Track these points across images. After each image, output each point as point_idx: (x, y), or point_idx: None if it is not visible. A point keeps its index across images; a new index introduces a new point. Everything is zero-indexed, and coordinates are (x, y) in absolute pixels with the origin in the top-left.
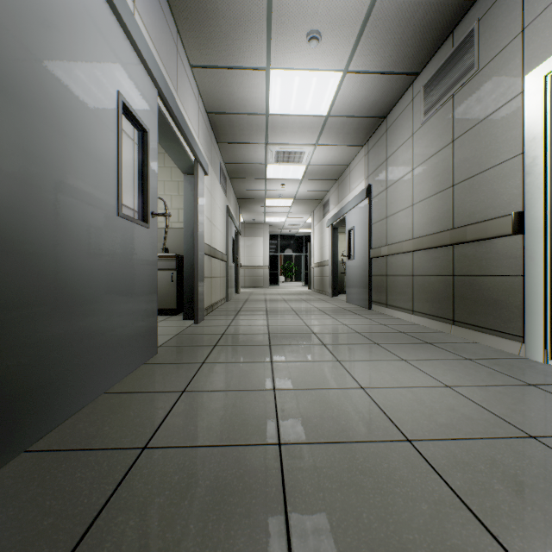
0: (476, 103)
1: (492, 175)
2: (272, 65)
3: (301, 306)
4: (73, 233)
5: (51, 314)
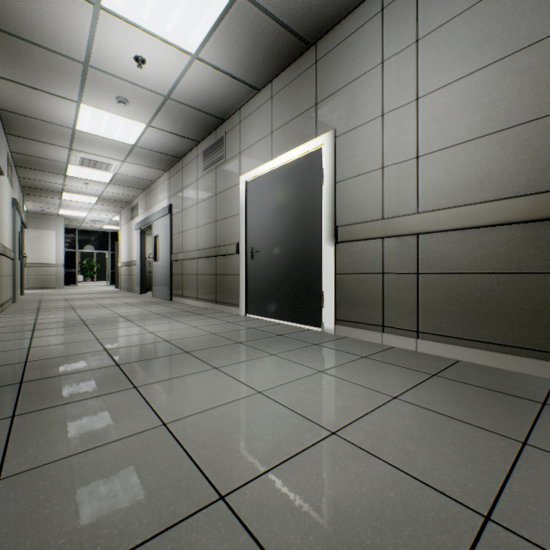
0: (225, 178)
1: (231, 221)
2: (83, 102)
3: (109, 302)
4: None
5: None
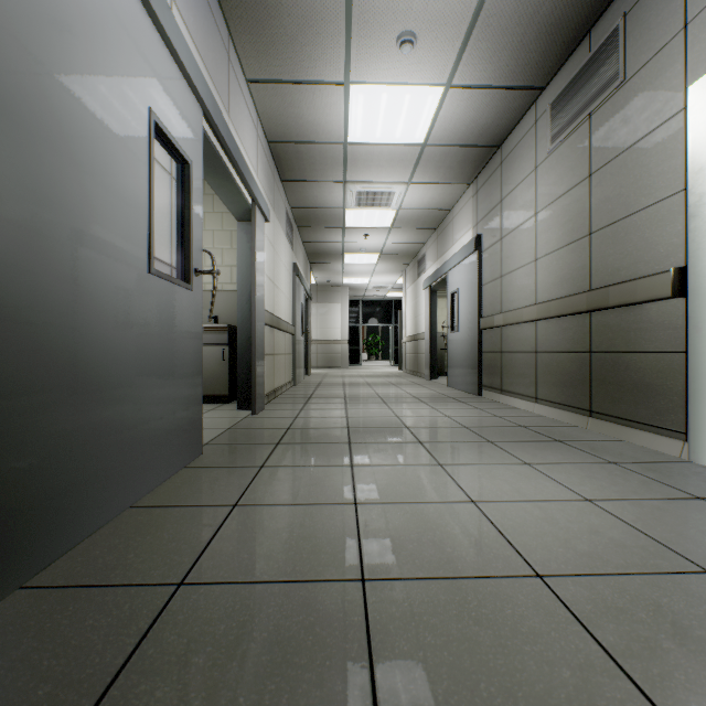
0: (621, 124)
1: (644, 219)
2: (352, 79)
3: (390, 392)
4: (88, 295)
5: (57, 403)
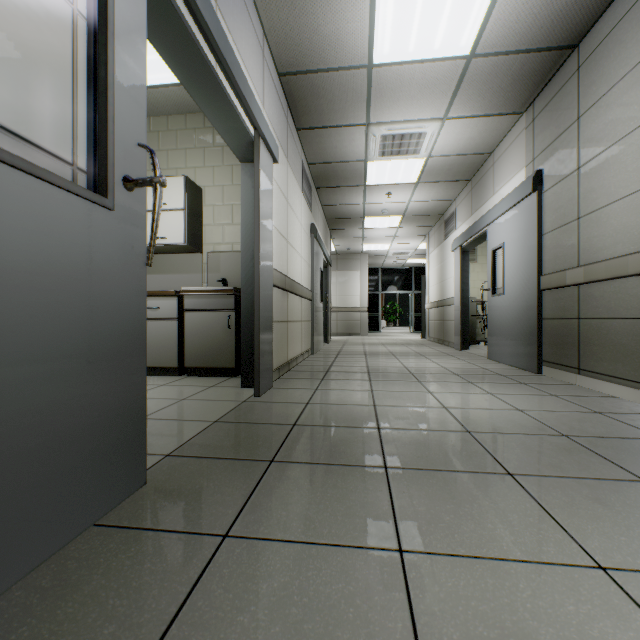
0: None
1: None
2: None
3: (420, 365)
4: None
5: None
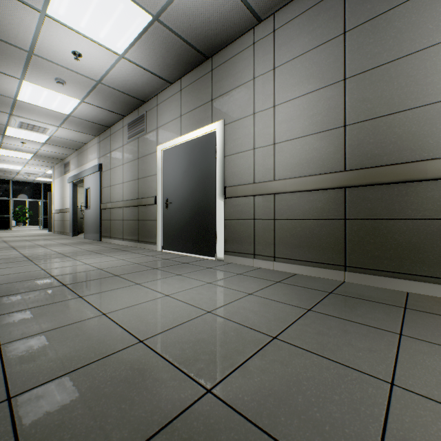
0: (146, 146)
1: (150, 179)
2: (26, 79)
3: (46, 243)
4: None
5: None
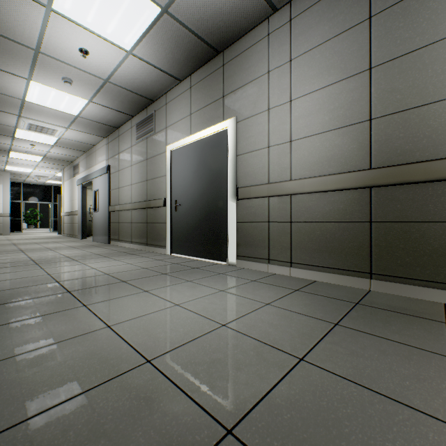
0: (154, 147)
1: (159, 180)
2: (33, 79)
3: (55, 246)
4: None
5: None
